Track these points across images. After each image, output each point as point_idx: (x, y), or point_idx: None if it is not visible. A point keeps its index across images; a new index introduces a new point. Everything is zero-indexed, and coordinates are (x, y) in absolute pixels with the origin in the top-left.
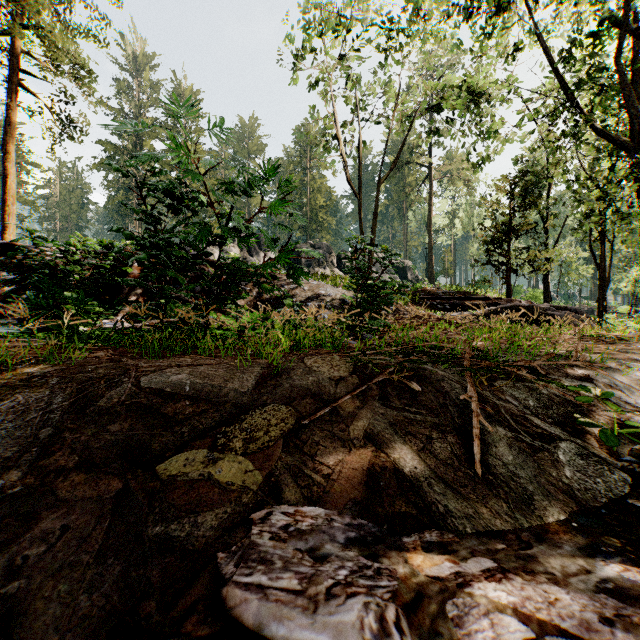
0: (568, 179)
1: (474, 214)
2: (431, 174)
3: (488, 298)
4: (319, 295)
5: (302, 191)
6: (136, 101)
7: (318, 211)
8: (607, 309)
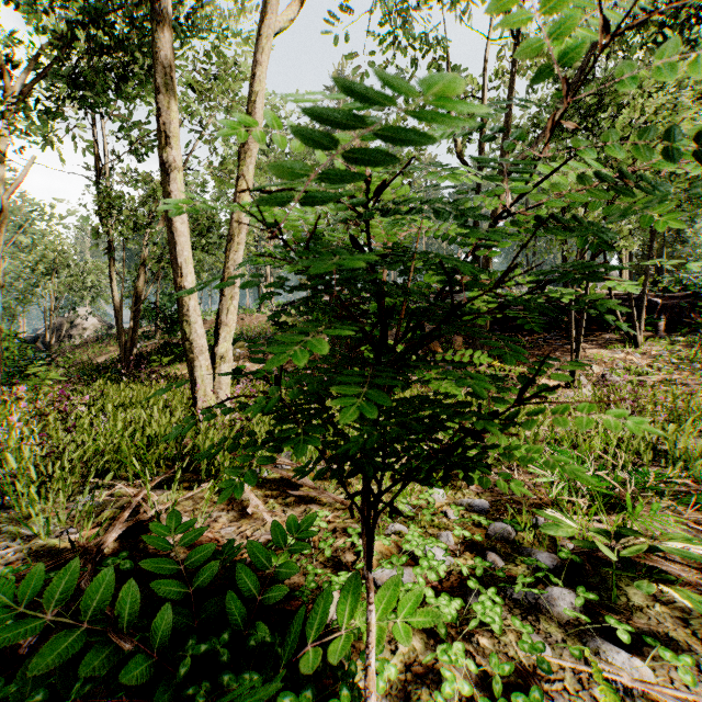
0: None
1: None
2: None
3: None
4: None
5: None
6: None
7: None
8: None
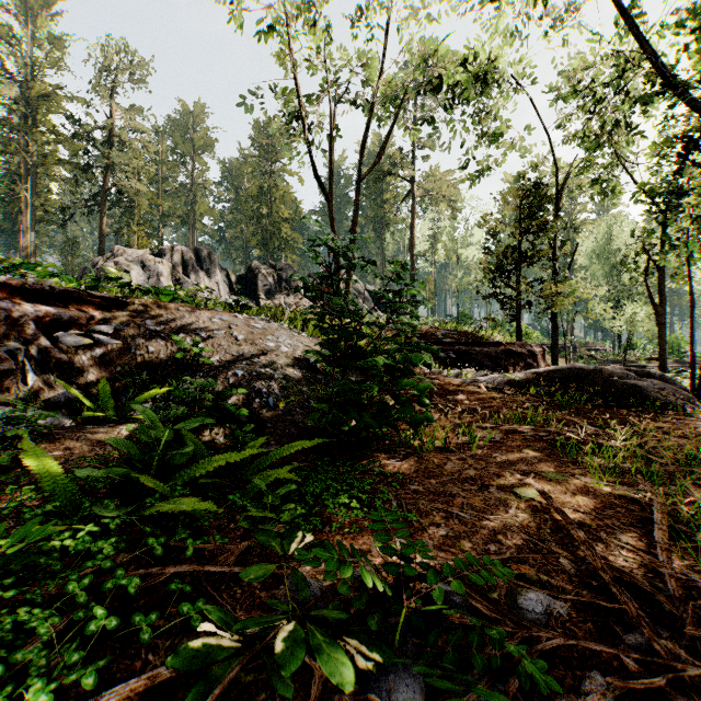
0: (602, 192)
1: (458, 239)
2: (413, 190)
3: (501, 343)
4: (263, 351)
5: (261, 199)
6: (27, 58)
7: (281, 225)
8: (586, 345)
